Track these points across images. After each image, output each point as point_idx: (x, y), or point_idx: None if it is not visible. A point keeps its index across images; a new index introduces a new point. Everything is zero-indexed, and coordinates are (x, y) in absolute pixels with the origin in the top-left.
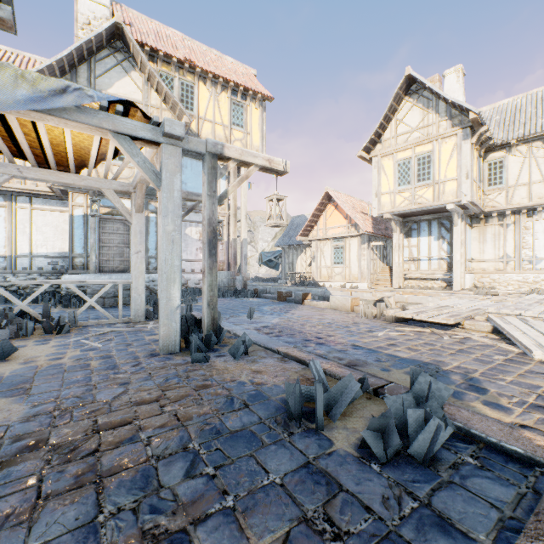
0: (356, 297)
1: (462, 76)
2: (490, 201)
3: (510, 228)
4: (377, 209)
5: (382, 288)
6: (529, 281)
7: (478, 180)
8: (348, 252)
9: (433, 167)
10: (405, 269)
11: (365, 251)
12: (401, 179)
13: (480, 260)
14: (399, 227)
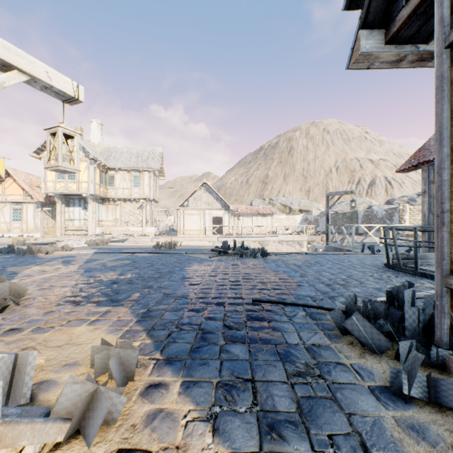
0: (16, 238)
1: (101, 125)
2: (110, 193)
3: (118, 206)
4: (45, 189)
5: (49, 236)
6: (125, 230)
7: (101, 183)
8: (26, 213)
9: (77, 173)
10: (67, 225)
11: (39, 213)
12: (60, 175)
13: (107, 221)
14: (61, 201)
